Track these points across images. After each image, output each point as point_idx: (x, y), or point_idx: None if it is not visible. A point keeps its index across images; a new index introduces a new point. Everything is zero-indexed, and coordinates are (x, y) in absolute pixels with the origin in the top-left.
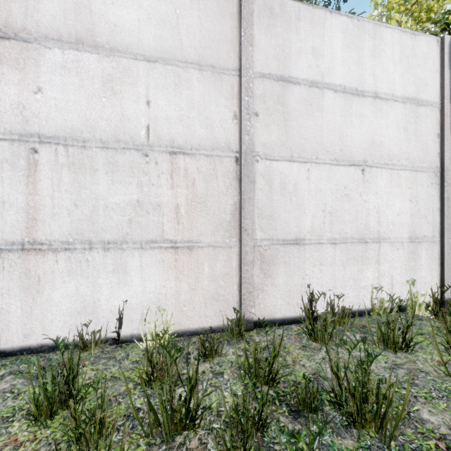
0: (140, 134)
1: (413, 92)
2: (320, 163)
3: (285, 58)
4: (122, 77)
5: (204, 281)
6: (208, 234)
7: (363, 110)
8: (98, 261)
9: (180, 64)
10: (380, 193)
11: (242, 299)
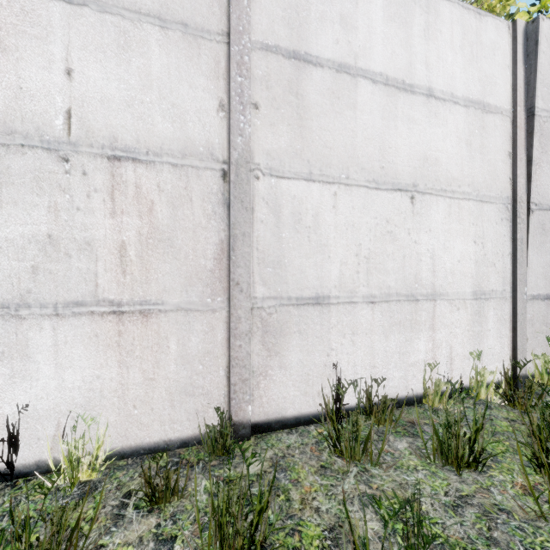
0: (54, 124)
1: (478, 93)
2: (352, 184)
3: (300, 25)
4: (18, 24)
5: (170, 366)
6: (177, 290)
7: (413, 113)
8: None
9: (127, 14)
10: (435, 231)
11: (231, 392)
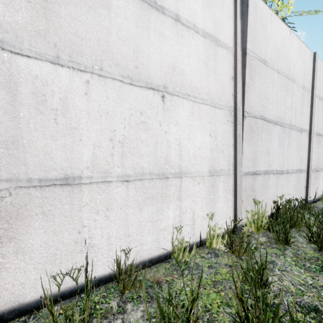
0: None
1: (212, 30)
2: (106, 76)
3: None
4: None
5: None
6: None
7: (164, 30)
8: None
9: None
10: (181, 124)
11: None
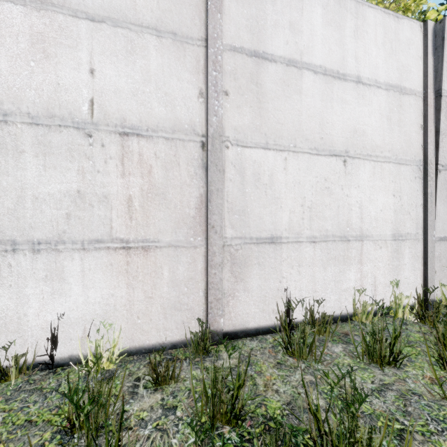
0: (81, 110)
1: (396, 79)
2: (298, 151)
3: (259, 31)
4: (57, 38)
5: (163, 288)
6: (169, 232)
7: (345, 96)
8: (24, 266)
9: (133, 27)
10: (362, 187)
11: (208, 308)
